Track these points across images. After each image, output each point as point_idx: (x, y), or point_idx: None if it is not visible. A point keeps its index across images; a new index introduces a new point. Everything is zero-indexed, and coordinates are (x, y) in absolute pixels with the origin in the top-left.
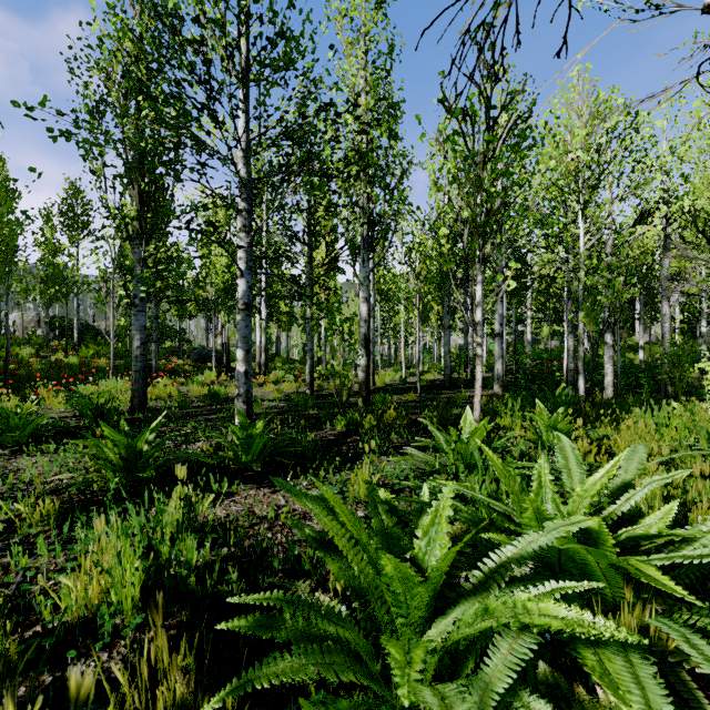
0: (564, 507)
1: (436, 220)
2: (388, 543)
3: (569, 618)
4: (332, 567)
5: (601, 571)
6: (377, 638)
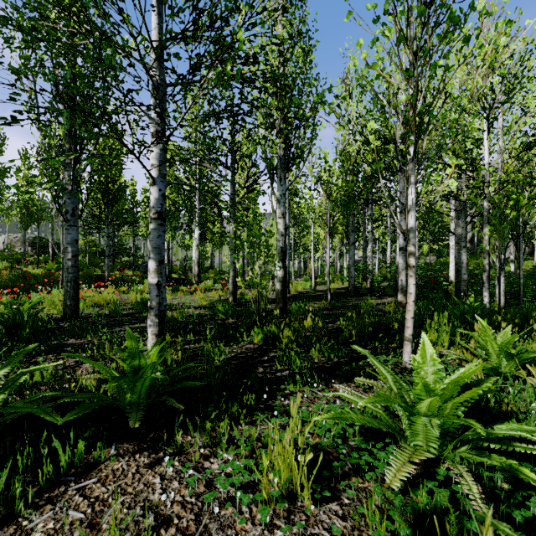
0: None
1: (342, 151)
2: None
3: None
4: None
5: None
6: None
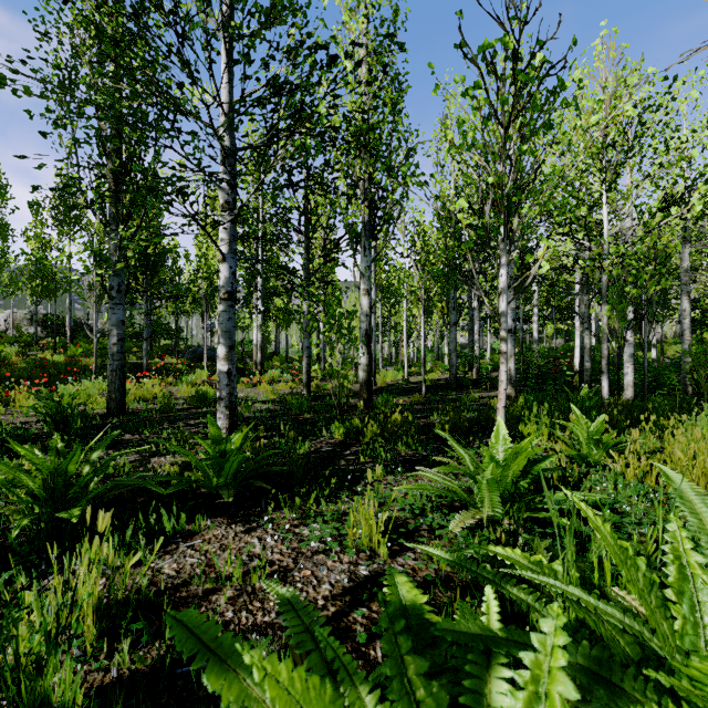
0: None
1: (441, 210)
2: None
3: None
4: None
5: None
6: None
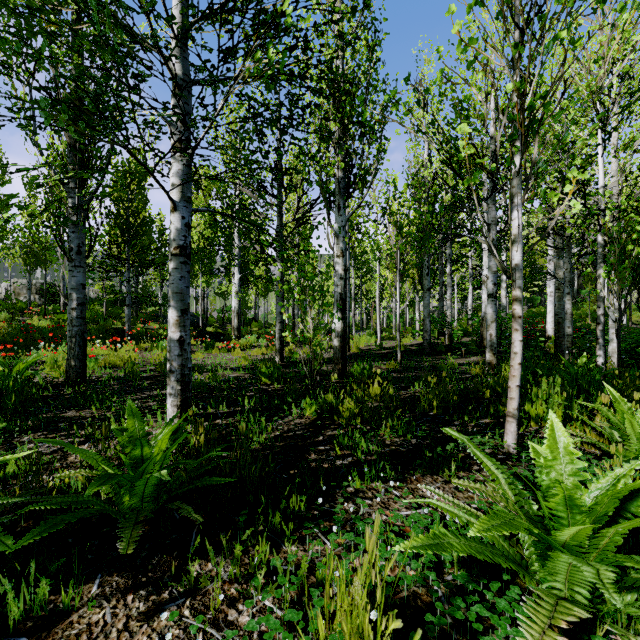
0: None
1: (415, 175)
2: None
3: None
4: None
5: None
6: None
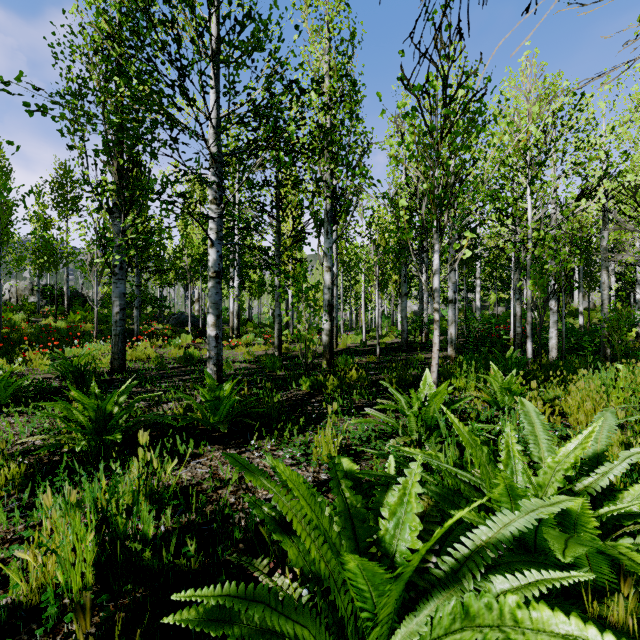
0: (534, 479)
1: (394, 196)
2: (352, 524)
3: (569, 634)
4: (290, 551)
5: (585, 557)
6: (340, 631)
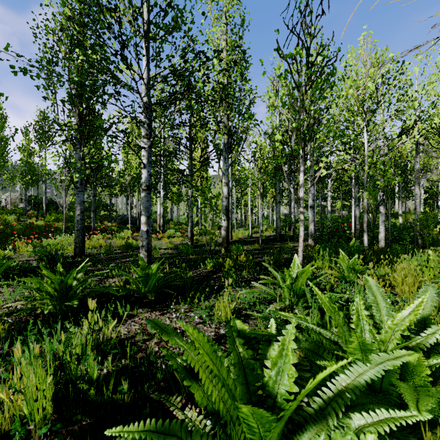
0: (378, 336)
1: (271, 134)
2: (244, 373)
3: None
4: (197, 394)
5: None
6: None
